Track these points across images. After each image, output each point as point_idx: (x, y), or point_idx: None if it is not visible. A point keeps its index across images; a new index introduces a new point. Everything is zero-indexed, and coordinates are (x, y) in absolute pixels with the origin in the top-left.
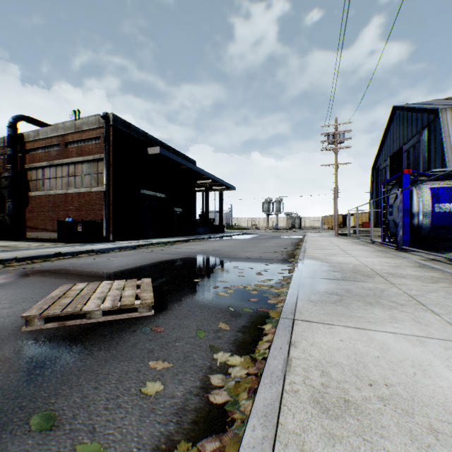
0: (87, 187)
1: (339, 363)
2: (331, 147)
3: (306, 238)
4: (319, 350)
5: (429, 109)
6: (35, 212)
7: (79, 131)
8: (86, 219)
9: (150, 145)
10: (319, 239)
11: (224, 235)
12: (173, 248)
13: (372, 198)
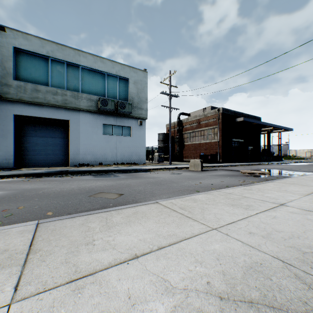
0: (209, 140)
1: (312, 176)
2: None
3: None
4: (310, 176)
5: None
6: (186, 151)
7: (205, 117)
8: (209, 154)
9: (236, 116)
10: None
11: (282, 162)
12: (254, 167)
13: None
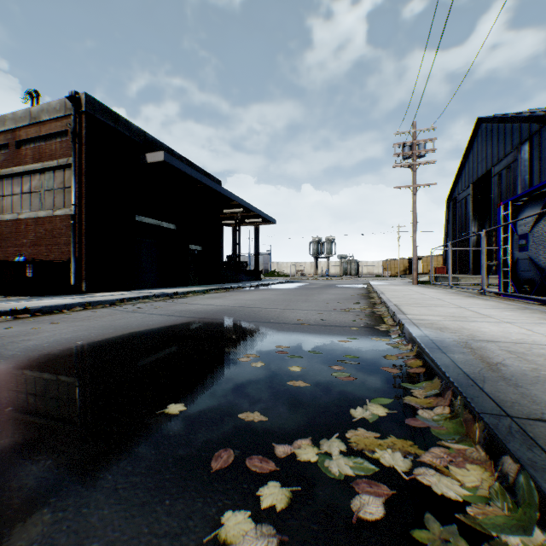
0: (49, 209)
1: None
2: (408, 163)
3: (376, 287)
4: None
5: (531, 117)
6: None
7: (37, 124)
8: (47, 259)
9: (151, 151)
10: (396, 288)
11: (260, 283)
12: (177, 304)
13: (447, 236)
